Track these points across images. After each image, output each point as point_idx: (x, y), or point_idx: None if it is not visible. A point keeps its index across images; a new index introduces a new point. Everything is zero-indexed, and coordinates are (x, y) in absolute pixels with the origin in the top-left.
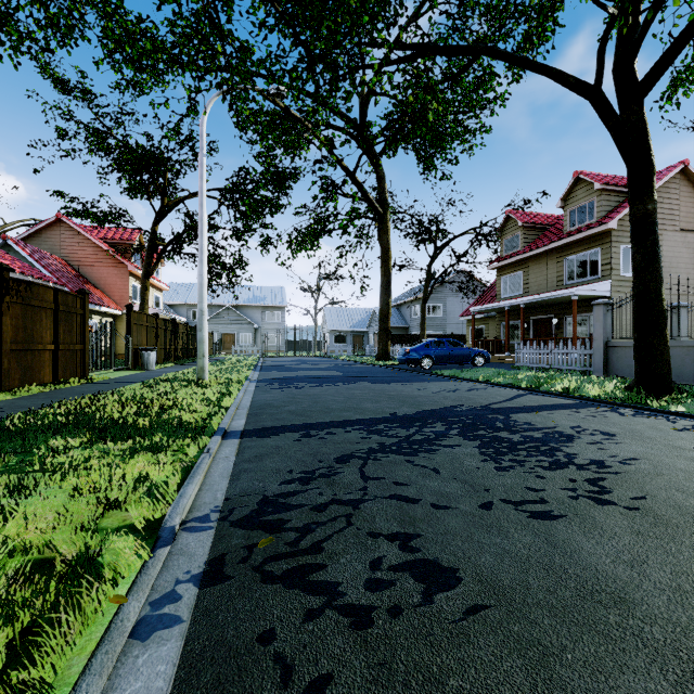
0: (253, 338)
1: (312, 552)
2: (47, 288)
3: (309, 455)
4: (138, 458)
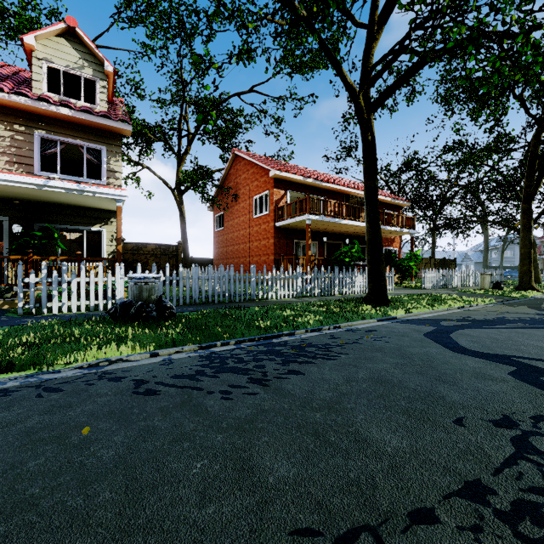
0: None
1: None
2: None
3: None
4: None
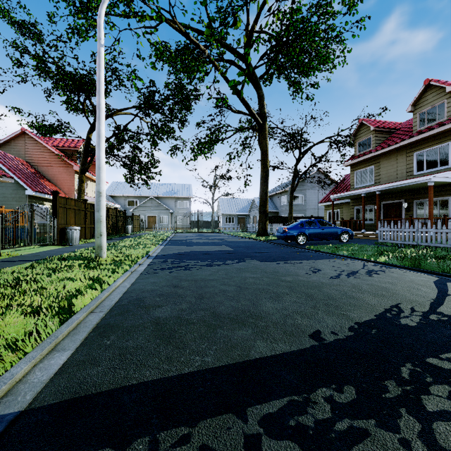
0: (169, 219)
1: None
2: None
3: None
4: None
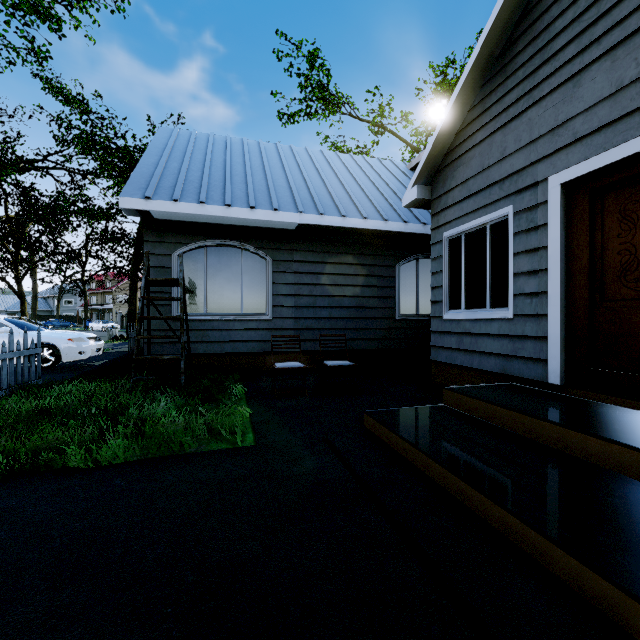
0: None
1: None
2: None
3: None
4: None
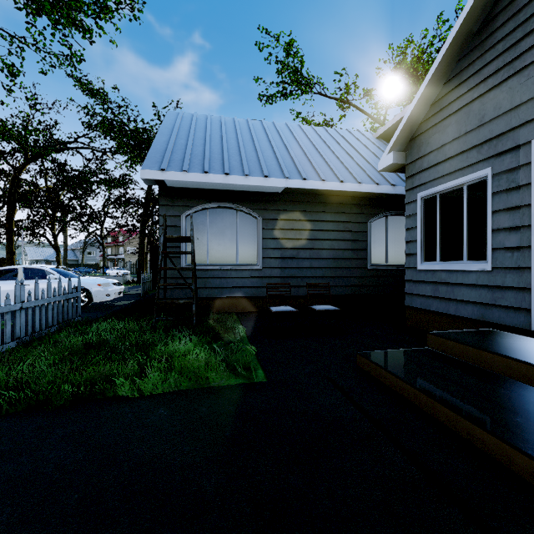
0: None
1: None
2: None
3: None
4: None
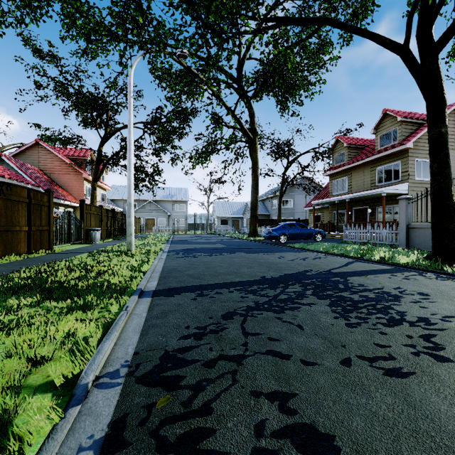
0: (166, 222)
1: (203, 413)
2: (22, 188)
3: (202, 312)
4: (71, 315)
